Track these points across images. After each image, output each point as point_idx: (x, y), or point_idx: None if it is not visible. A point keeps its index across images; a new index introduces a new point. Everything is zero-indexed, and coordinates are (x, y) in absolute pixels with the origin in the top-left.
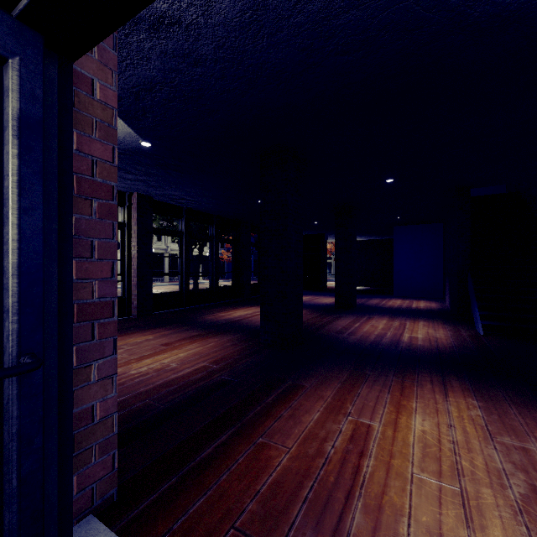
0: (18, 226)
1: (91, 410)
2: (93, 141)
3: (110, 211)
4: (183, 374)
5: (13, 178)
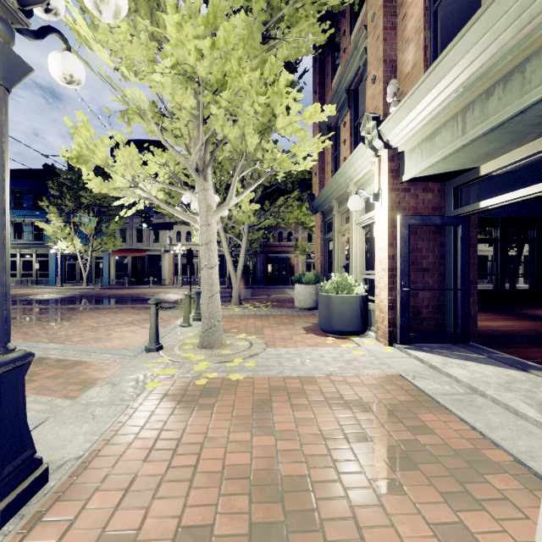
0: (461, 260)
1: (470, 311)
2: (470, 231)
3: (475, 251)
4: (501, 329)
5: (460, 250)
